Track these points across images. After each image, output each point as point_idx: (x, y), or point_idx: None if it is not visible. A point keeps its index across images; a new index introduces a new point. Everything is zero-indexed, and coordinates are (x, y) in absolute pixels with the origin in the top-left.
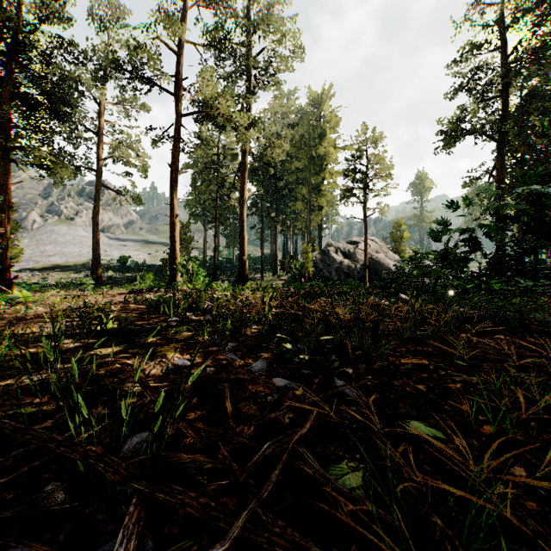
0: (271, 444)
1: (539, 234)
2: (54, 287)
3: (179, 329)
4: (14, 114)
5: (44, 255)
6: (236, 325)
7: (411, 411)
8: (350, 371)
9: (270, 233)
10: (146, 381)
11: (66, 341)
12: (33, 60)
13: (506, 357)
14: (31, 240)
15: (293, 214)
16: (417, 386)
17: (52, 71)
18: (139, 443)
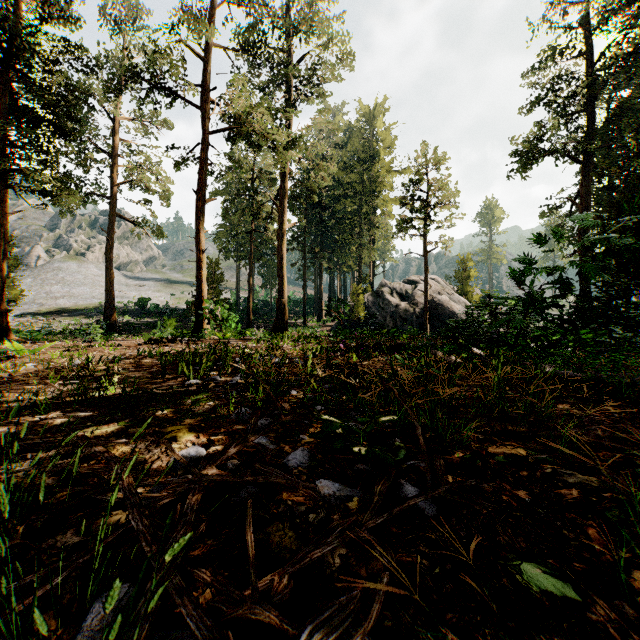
0: (314, 630)
1: (633, 273)
2: (60, 335)
3: (198, 397)
4: (10, 130)
5: (50, 297)
6: (270, 393)
7: (517, 541)
8: (422, 466)
9: (314, 271)
10: (136, 493)
11: (52, 414)
12: (34, 68)
13: (631, 446)
14: (35, 279)
15: (340, 249)
16: (517, 492)
17: (55, 80)
18: (109, 612)
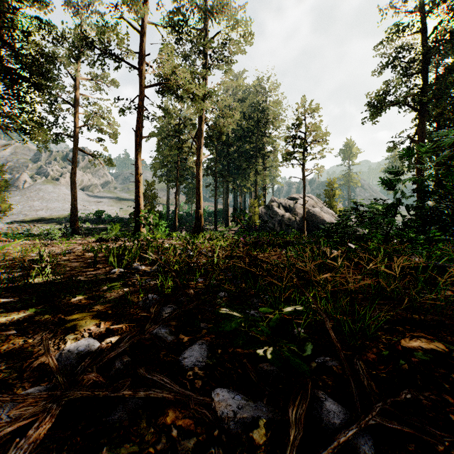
0: None
1: None
2: (37, 237)
3: (113, 284)
4: None
5: (32, 209)
6: (176, 281)
7: None
8: (334, 365)
9: (223, 191)
10: None
11: None
12: (16, 39)
13: None
14: (22, 197)
15: (242, 175)
16: None
17: (30, 47)
18: None
